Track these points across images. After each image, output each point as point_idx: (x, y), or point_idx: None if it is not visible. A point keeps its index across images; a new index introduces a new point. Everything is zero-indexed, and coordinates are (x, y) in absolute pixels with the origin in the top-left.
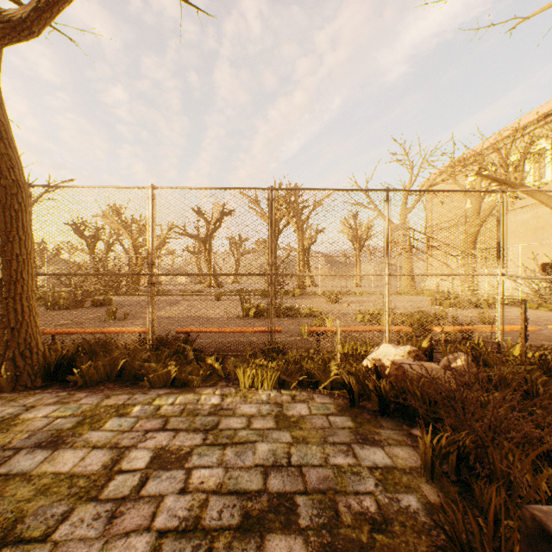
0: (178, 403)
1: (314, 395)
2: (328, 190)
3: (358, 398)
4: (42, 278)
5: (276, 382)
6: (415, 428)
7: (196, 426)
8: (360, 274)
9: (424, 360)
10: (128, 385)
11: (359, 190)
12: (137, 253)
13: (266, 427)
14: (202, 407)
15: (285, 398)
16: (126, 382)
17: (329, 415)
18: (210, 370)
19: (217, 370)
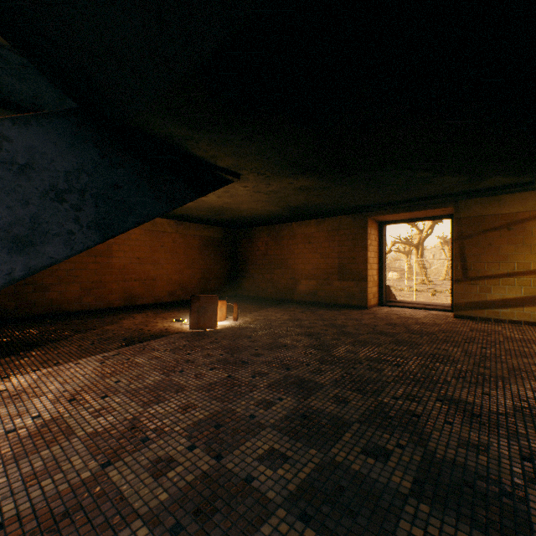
0: None
1: None
2: None
3: None
4: None
5: None
6: None
7: None
8: None
9: None
10: None
11: None
12: None
13: None
14: None
15: None
16: None
17: None
18: None
19: None
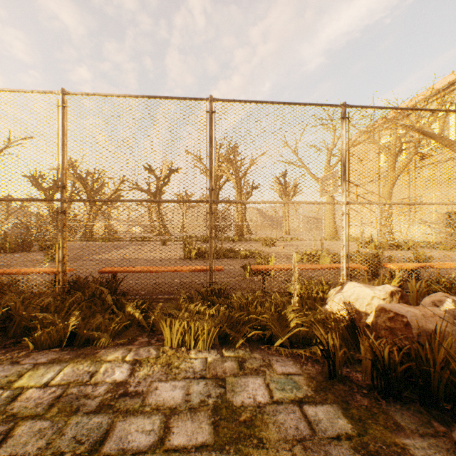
0: (56, 382)
1: (270, 358)
2: (277, 103)
3: (339, 364)
4: (6, 227)
5: (216, 338)
6: (455, 428)
7: (59, 446)
8: (314, 202)
9: (409, 304)
10: (5, 346)
11: (313, 104)
12: (91, 203)
13: (196, 442)
14: (92, 391)
15: (229, 365)
16: (7, 340)
17: (304, 402)
18: (130, 320)
19: (138, 320)
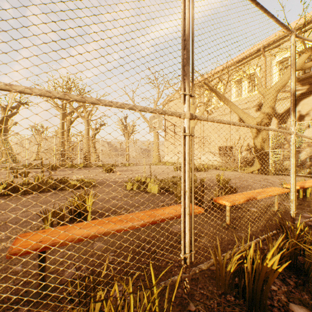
0: None
1: None
2: None
3: None
4: None
5: None
6: None
7: None
8: (134, 106)
9: None
10: None
11: None
12: None
13: None
14: None
15: None
16: None
17: None
18: None
19: None
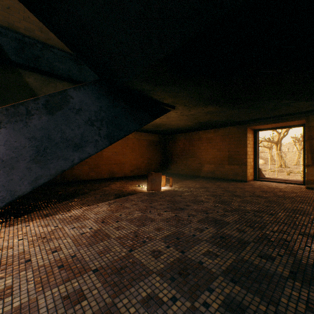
0: None
1: None
2: None
3: None
4: None
5: None
6: None
7: None
8: None
9: None
10: None
11: None
12: None
13: None
14: None
15: None
16: None
17: None
18: None
19: None
